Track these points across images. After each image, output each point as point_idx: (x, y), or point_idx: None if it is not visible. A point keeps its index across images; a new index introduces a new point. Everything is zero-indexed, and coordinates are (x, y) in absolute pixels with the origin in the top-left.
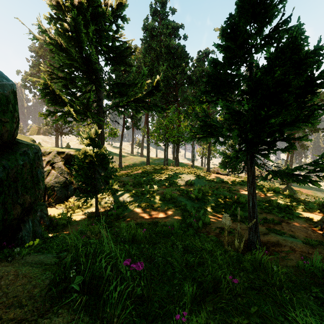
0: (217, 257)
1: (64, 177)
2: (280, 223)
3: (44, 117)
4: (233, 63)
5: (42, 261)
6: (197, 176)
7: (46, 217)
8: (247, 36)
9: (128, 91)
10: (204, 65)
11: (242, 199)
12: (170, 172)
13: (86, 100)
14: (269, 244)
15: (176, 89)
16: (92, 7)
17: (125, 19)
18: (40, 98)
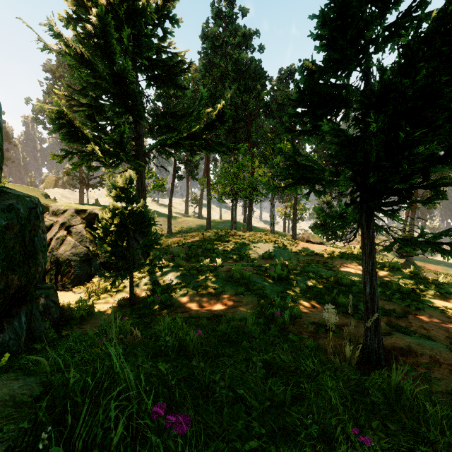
0: (329, 391)
1: (85, 247)
2: (406, 316)
3: (59, 160)
4: (339, 68)
5: (12, 397)
6: (278, 246)
7: (54, 306)
8: (361, 25)
9: (180, 125)
10: (288, 88)
11: (346, 280)
12: (240, 240)
13: (119, 136)
14: (395, 352)
15: (249, 122)
16: (128, 3)
17: (175, 20)
18: (52, 132)
